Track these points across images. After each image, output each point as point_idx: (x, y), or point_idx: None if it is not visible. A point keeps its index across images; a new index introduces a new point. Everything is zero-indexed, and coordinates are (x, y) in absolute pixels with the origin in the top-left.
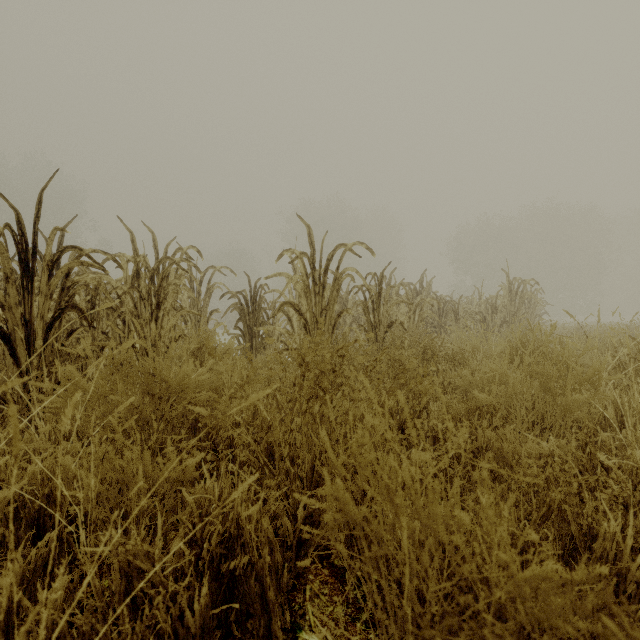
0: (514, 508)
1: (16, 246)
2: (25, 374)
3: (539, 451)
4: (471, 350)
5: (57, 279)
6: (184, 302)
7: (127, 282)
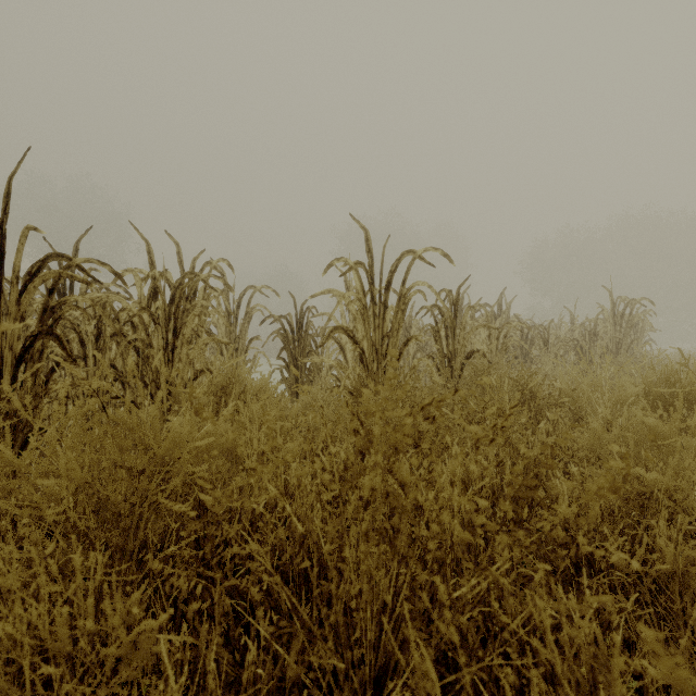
0: None
1: None
2: None
3: None
4: (589, 391)
5: (28, 296)
6: (219, 328)
7: (142, 303)
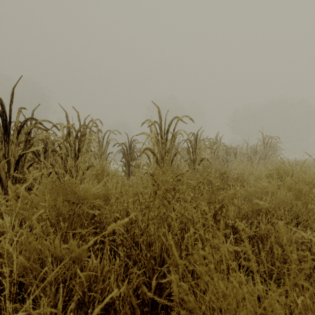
0: (314, 300)
1: (1, 118)
2: (5, 187)
3: (303, 240)
4: (247, 174)
5: (21, 135)
6: (95, 148)
7: (63, 138)
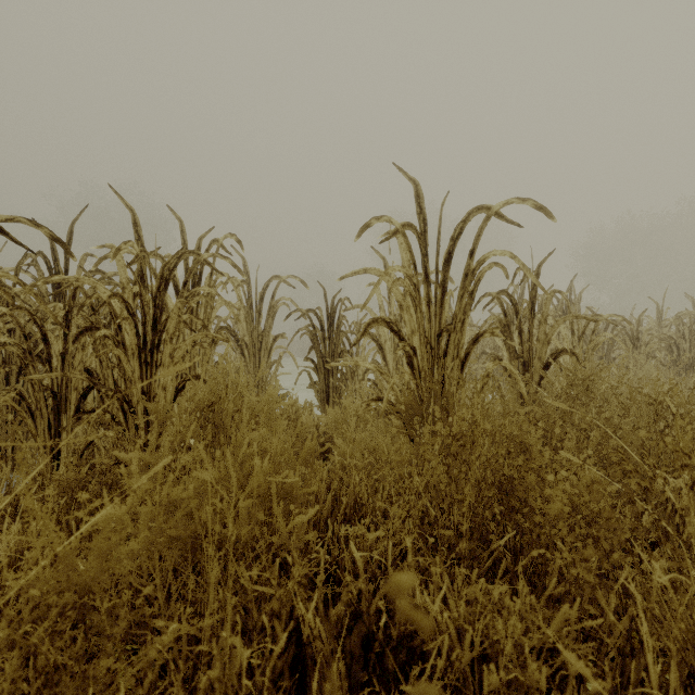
0: None
1: None
2: None
3: None
4: None
5: None
6: (240, 324)
7: (125, 289)
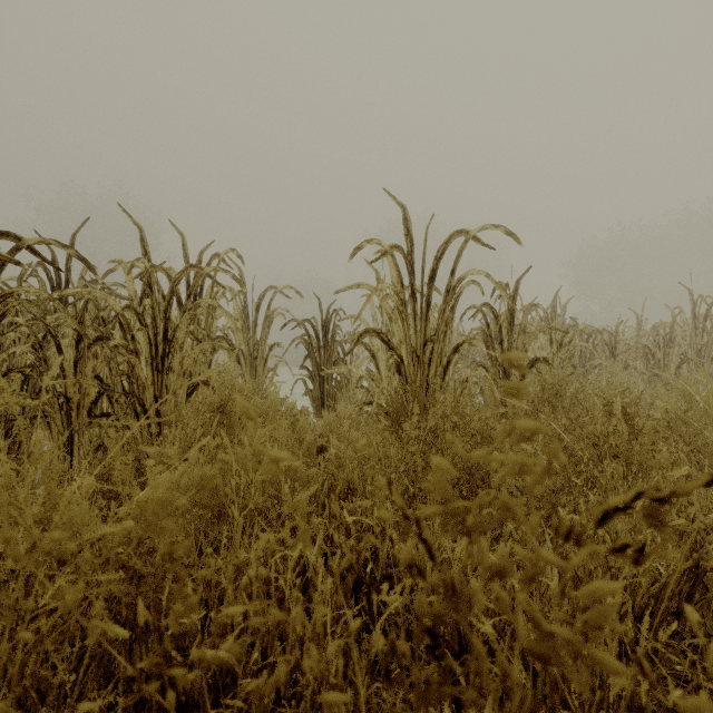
0: None
1: None
2: None
3: None
4: None
5: None
6: (237, 334)
7: (133, 301)
